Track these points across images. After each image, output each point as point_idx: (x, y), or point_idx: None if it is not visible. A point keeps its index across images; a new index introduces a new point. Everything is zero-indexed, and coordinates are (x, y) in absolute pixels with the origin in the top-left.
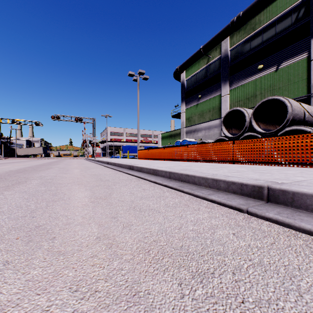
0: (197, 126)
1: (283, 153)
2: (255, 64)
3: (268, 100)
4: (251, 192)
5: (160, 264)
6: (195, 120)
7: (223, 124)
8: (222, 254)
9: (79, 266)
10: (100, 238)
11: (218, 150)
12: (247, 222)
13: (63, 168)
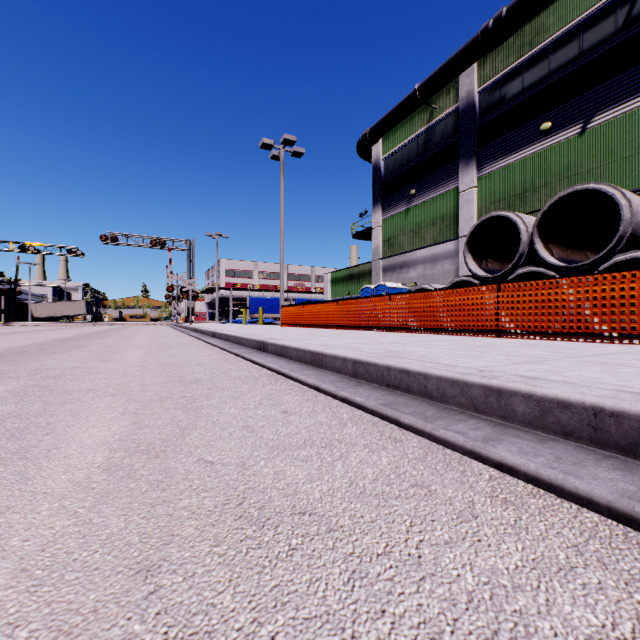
0: (408, 257)
1: (626, 312)
2: (533, 121)
3: (573, 193)
4: (639, 442)
5: None
6: (403, 243)
7: (467, 249)
8: None
9: None
10: None
11: (461, 307)
12: None
13: (110, 348)
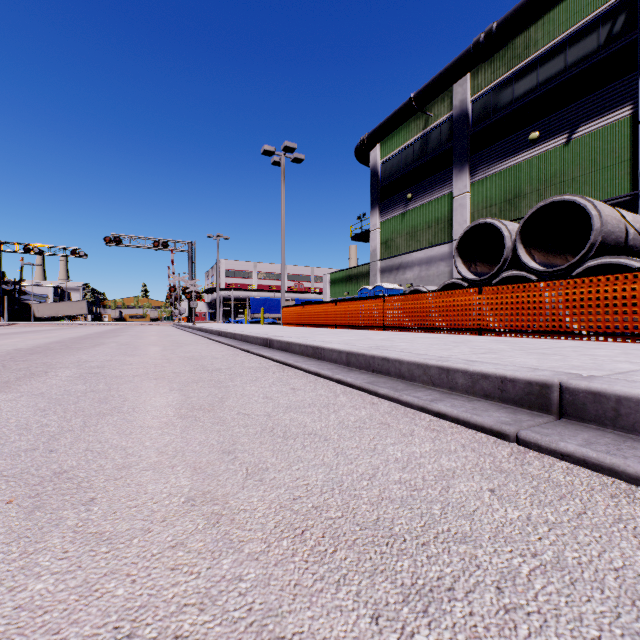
0: (404, 259)
1: (585, 313)
2: (522, 131)
3: (551, 203)
4: (524, 397)
5: (328, 566)
6: (399, 246)
7: (457, 253)
8: (469, 540)
9: (143, 571)
10: (193, 501)
11: (448, 308)
12: (520, 464)
13: (128, 345)
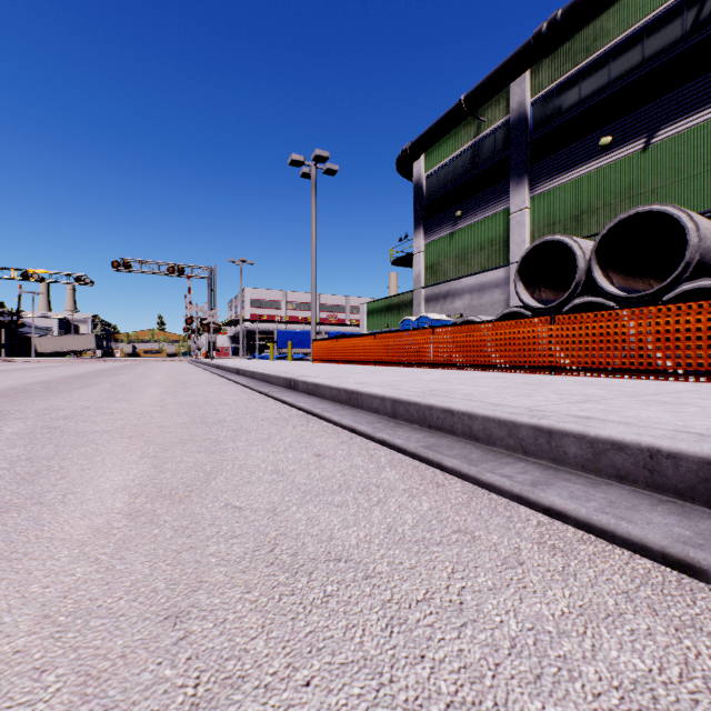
0: (453, 285)
1: (692, 346)
2: (591, 136)
3: (634, 215)
4: (698, 486)
5: None
6: (447, 271)
7: (519, 277)
8: None
9: None
10: None
11: (511, 341)
12: None
13: (123, 386)
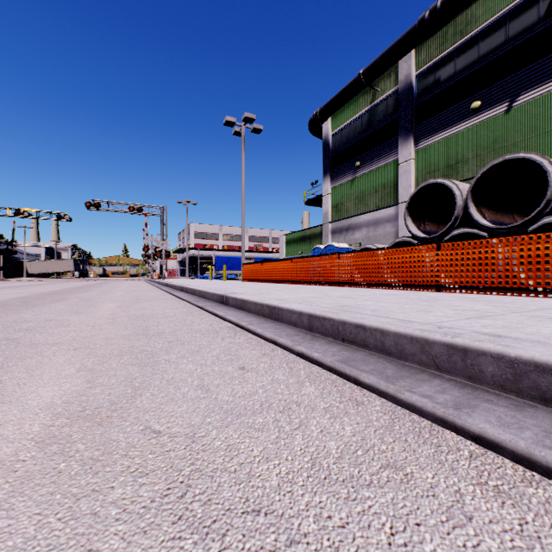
0: (353, 221)
1: None
2: (464, 101)
3: (503, 162)
4: None
5: None
6: (349, 209)
7: (408, 213)
8: None
9: None
10: None
11: (404, 264)
12: None
13: (87, 301)
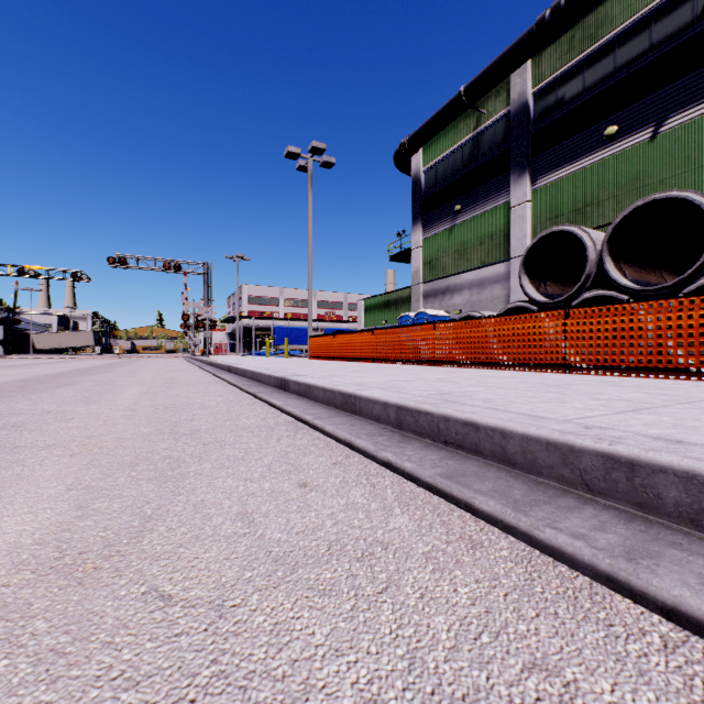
0: (452, 281)
1: None
2: (596, 126)
3: (651, 203)
4: None
5: None
6: (446, 266)
7: (524, 270)
8: None
9: None
10: None
11: (520, 337)
12: None
13: (104, 385)
